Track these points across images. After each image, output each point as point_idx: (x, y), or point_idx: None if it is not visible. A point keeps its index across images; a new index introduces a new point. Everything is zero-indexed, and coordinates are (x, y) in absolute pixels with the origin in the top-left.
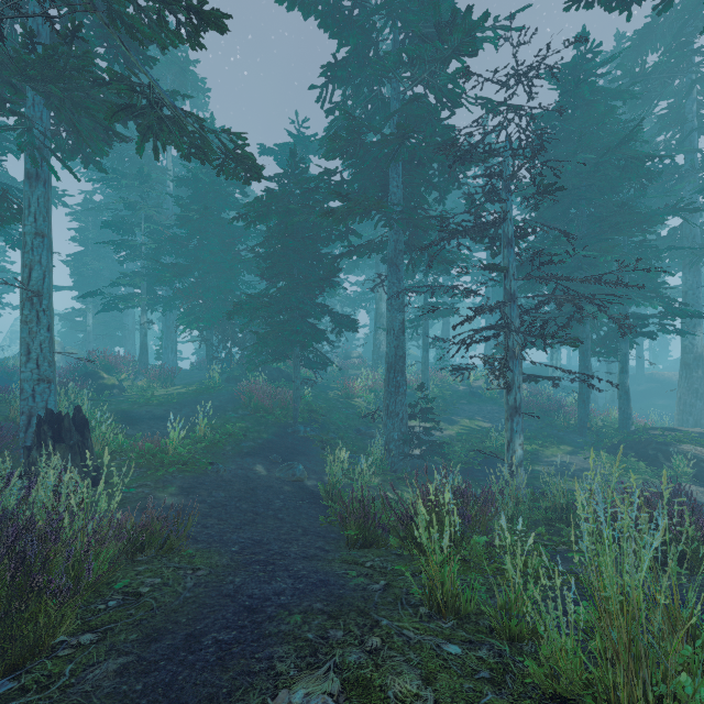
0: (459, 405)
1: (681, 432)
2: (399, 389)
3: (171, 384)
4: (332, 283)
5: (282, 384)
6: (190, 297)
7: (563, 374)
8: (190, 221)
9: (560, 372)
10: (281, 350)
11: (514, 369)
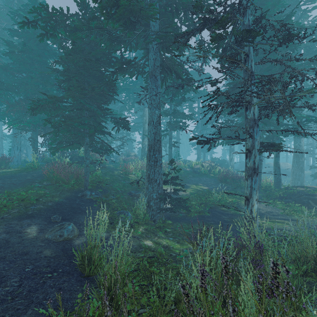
0: (188, 177)
1: (310, 188)
2: (157, 163)
3: (5, 167)
4: (113, 98)
5: (83, 166)
6: (16, 107)
7: (234, 163)
8: (13, 53)
9: (233, 162)
10: (76, 140)
11: (253, 136)
